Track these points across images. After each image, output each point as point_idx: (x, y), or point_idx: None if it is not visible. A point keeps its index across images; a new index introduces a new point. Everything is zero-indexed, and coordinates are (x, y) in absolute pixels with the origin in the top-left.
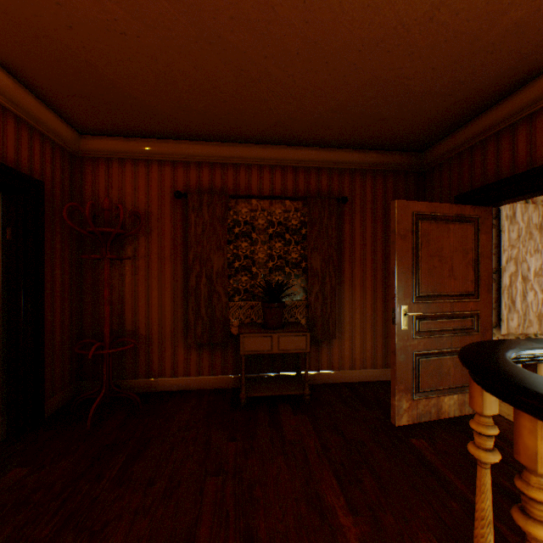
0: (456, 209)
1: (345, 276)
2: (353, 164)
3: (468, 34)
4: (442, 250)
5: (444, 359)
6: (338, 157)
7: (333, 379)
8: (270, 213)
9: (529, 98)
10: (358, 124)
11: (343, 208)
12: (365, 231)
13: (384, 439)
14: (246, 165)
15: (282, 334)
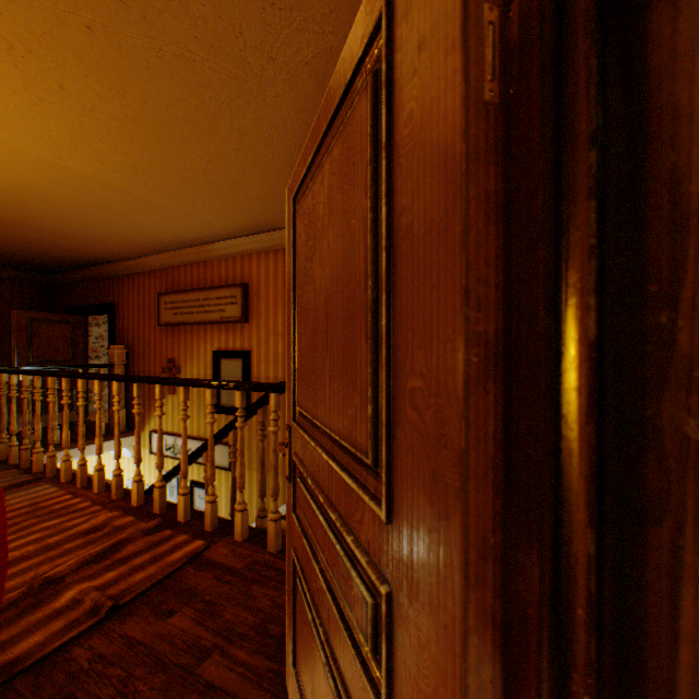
0: (62, 316)
1: None
2: None
3: (42, 254)
4: (52, 338)
5: None
6: None
7: None
8: None
9: (90, 274)
10: None
11: None
12: (5, 321)
13: None
14: None
15: None
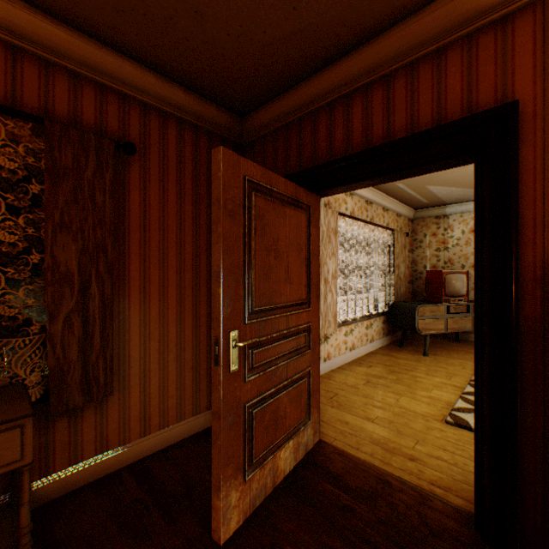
0: (293, 188)
1: (134, 280)
2: (147, 94)
3: None
4: (279, 243)
5: (281, 397)
6: (120, 70)
7: (110, 467)
8: None
9: (369, 63)
10: None
11: (129, 163)
12: (167, 209)
13: None
14: None
15: None
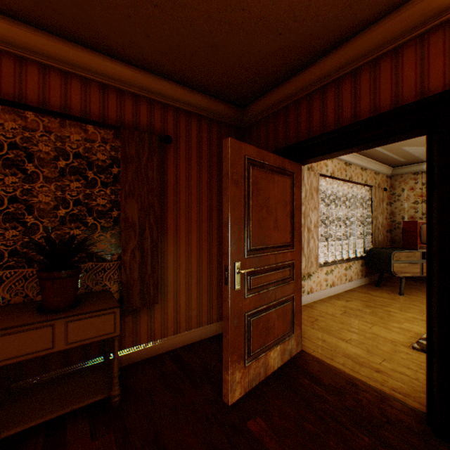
0: (279, 161)
1: (170, 228)
2: (178, 101)
3: None
4: (269, 201)
5: (271, 313)
6: (162, 88)
7: (156, 351)
8: (63, 139)
9: (339, 62)
10: (185, 42)
11: (167, 150)
12: (191, 179)
13: (220, 437)
14: (16, 56)
15: (73, 318)
